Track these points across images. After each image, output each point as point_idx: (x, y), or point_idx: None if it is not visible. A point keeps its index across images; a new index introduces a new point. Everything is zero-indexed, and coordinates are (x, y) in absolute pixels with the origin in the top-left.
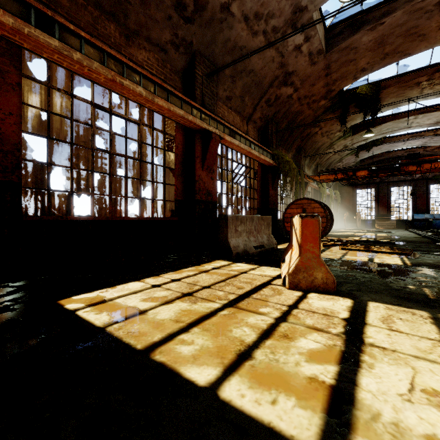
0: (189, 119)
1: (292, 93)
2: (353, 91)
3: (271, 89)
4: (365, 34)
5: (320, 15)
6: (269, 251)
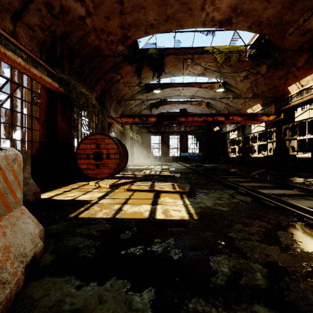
0: None
1: (85, 16)
2: (146, 51)
3: None
4: None
5: None
6: None
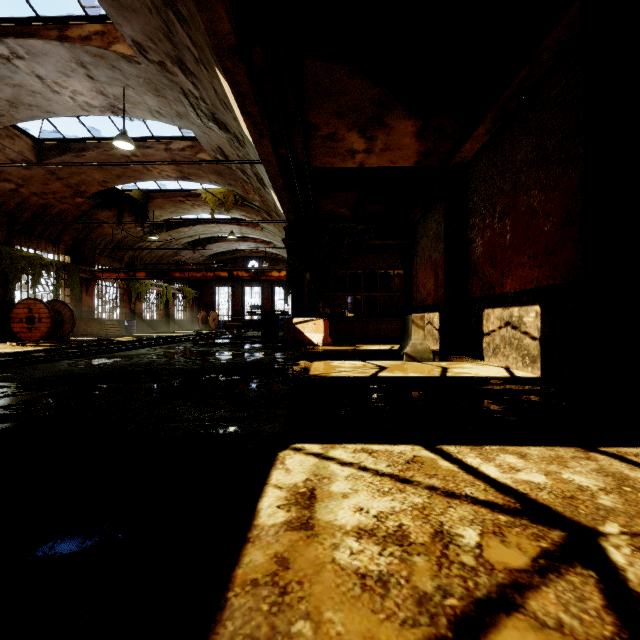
0: None
1: (17, 188)
2: (128, 193)
3: None
4: (73, 158)
5: (17, 130)
6: None
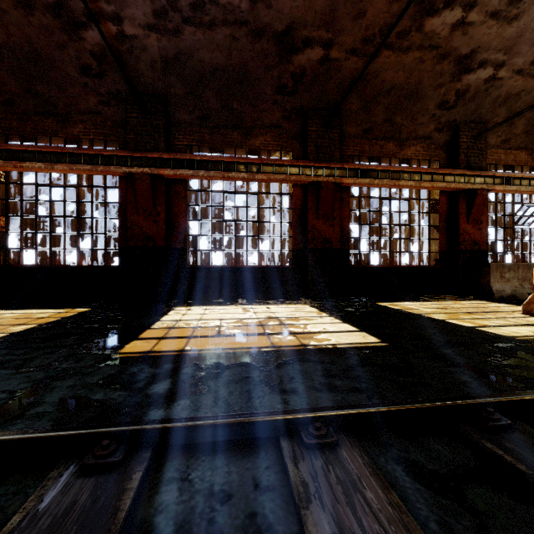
0: (451, 187)
1: None
2: None
3: None
4: None
5: None
6: None
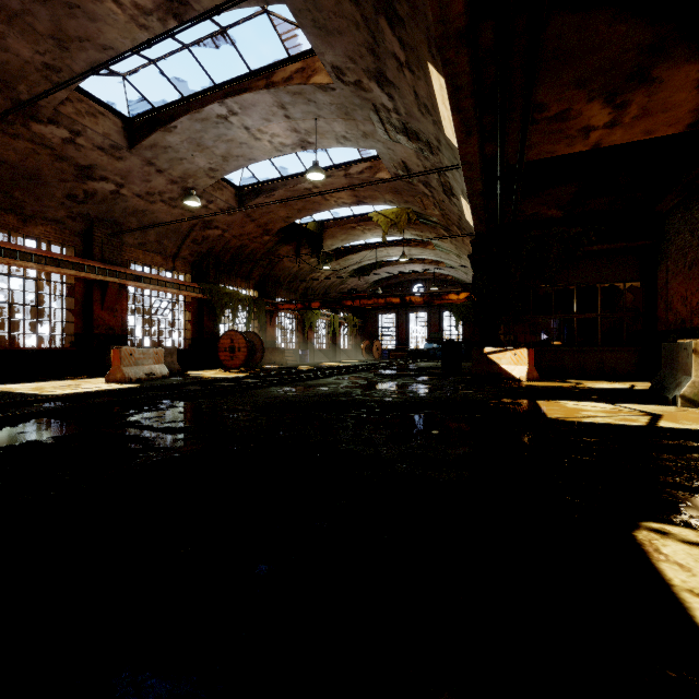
0: (82, 276)
1: (223, 233)
2: (305, 226)
3: (193, 232)
4: (265, 199)
5: (224, 182)
6: None
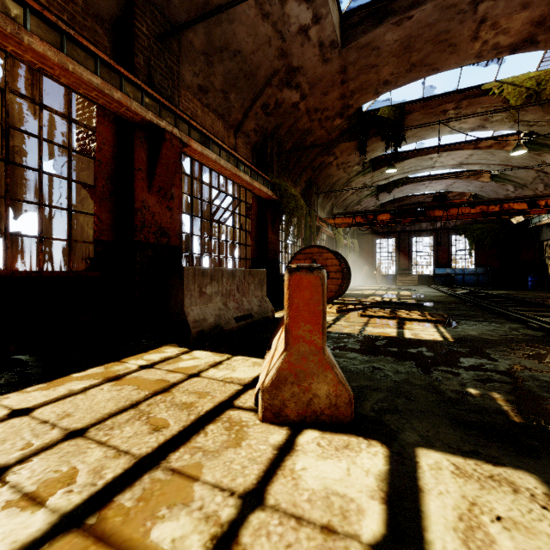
0: (114, 96)
1: (299, 101)
2: (373, 113)
3: (268, 88)
4: (389, 29)
5: None
6: (261, 324)
